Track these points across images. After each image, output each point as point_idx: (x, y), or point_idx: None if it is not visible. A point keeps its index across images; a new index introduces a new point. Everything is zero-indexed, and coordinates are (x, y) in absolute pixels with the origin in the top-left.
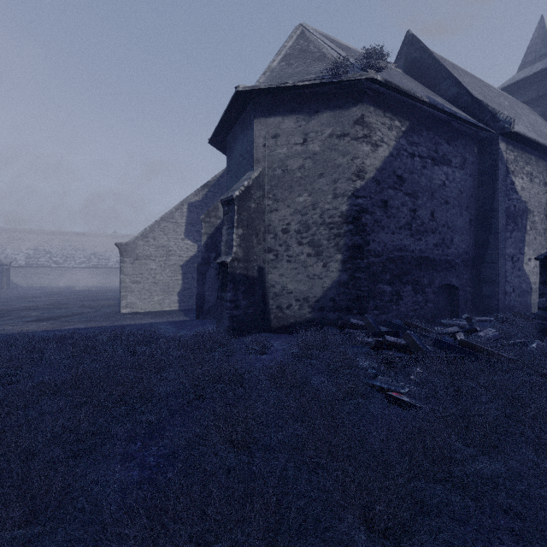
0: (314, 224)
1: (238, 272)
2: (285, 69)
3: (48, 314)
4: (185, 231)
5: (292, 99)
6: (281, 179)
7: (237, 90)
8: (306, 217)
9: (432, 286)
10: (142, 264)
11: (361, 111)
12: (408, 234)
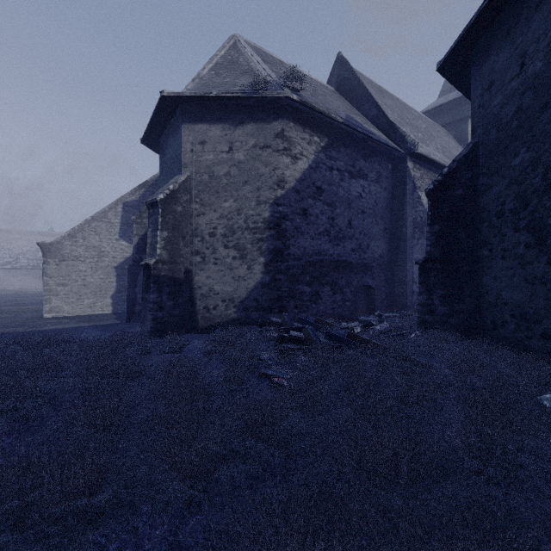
0: (239, 228)
1: (163, 274)
2: (213, 78)
3: None
4: (119, 231)
5: (219, 108)
6: (208, 184)
7: (162, 94)
8: (232, 222)
9: (349, 287)
10: (69, 265)
11: (281, 126)
12: (326, 240)
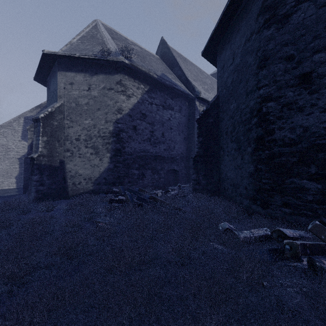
0: (94, 136)
1: (44, 163)
2: (79, 45)
3: None
4: (21, 135)
5: (82, 64)
6: (75, 109)
7: (43, 52)
8: (90, 132)
9: (163, 170)
10: None
11: (120, 77)
12: (148, 144)
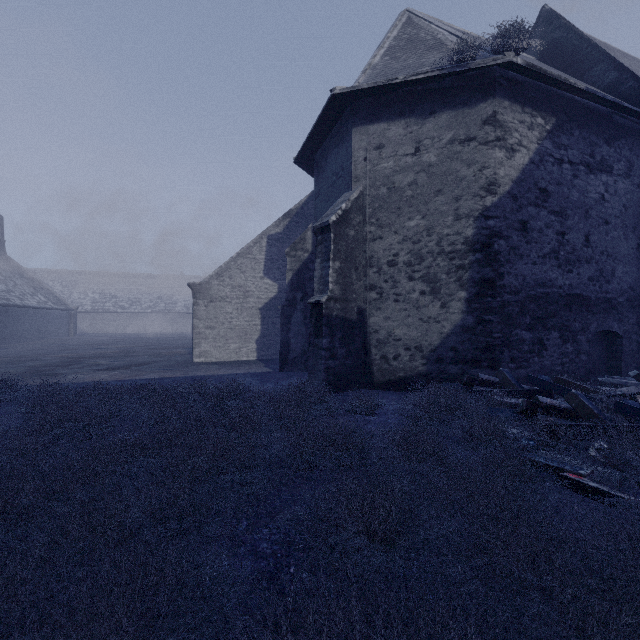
0: (429, 254)
1: (335, 314)
2: (390, 64)
3: (118, 362)
4: (264, 268)
5: (401, 99)
6: (387, 199)
7: (333, 93)
8: (418, 245)
9: (585, 333)
10: (217, 307)
11: (492, 107)
12: (554, 265)
